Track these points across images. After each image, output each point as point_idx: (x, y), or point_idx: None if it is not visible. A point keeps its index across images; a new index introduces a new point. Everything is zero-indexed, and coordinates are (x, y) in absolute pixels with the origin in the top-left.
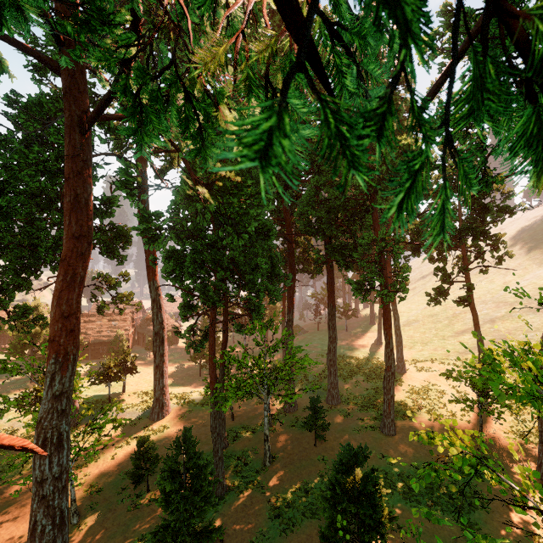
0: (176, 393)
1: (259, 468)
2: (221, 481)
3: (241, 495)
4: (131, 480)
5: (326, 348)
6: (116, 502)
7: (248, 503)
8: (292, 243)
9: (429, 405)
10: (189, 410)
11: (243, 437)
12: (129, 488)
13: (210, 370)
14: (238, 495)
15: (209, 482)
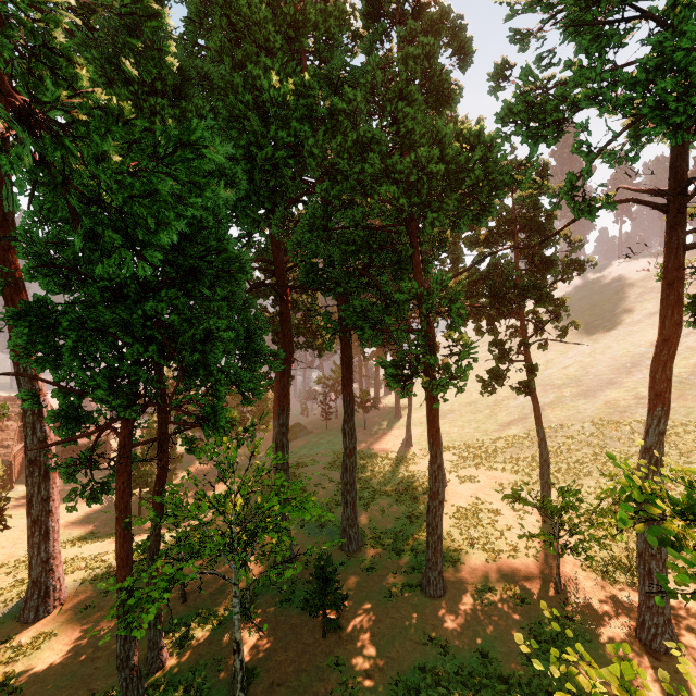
0: (86, 555)
1: None
2: None
3: None
4: None
5: (338, 456)
6: None
7: None
8: (286, 300)
9: (483, 536)
10: (104, 590)
11: (198, 637)
12: None
13: (118, 542)
14: None
15: None
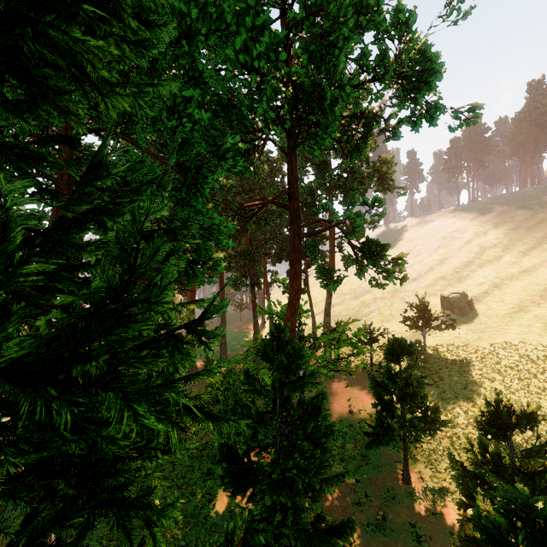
0: None
1: None
2: None
3: None
4: None
5: None
6: None
7: None
8: None
9: None
10: None
11: None
12: None
13: None
14: None
15: None
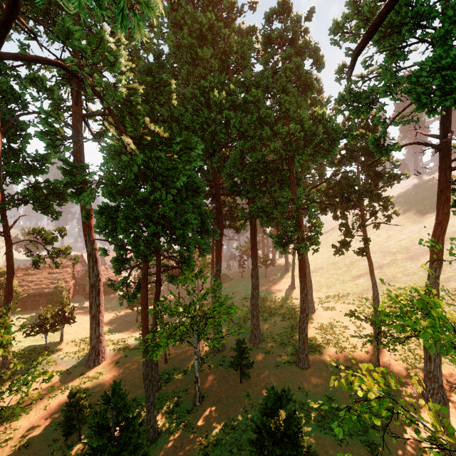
0: (113, 339)
1: (189, 408)
2: (150, 431)
3: (172, 436)
4: (62, 432)
5: (249, 293)
6: (46, 455)
7: (178, 444)
8: (220, 201)
9: (335, 340)
10: (125, 355)
11: (175, 379)
12: (60, 439)
13: (143, 320)
14: (169, 437)
15: (139, 433)
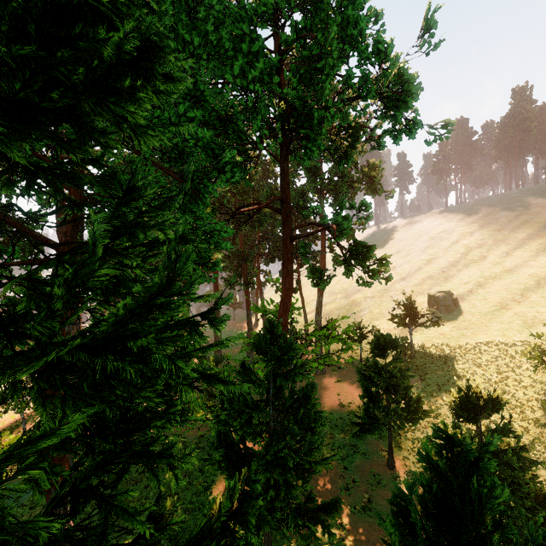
0: None
1: None
2: None
3: None
4: None
5: None
6: None
7: None
8: None
9: None
10: None
11: None
12: None
13: None
14: None
15: None
